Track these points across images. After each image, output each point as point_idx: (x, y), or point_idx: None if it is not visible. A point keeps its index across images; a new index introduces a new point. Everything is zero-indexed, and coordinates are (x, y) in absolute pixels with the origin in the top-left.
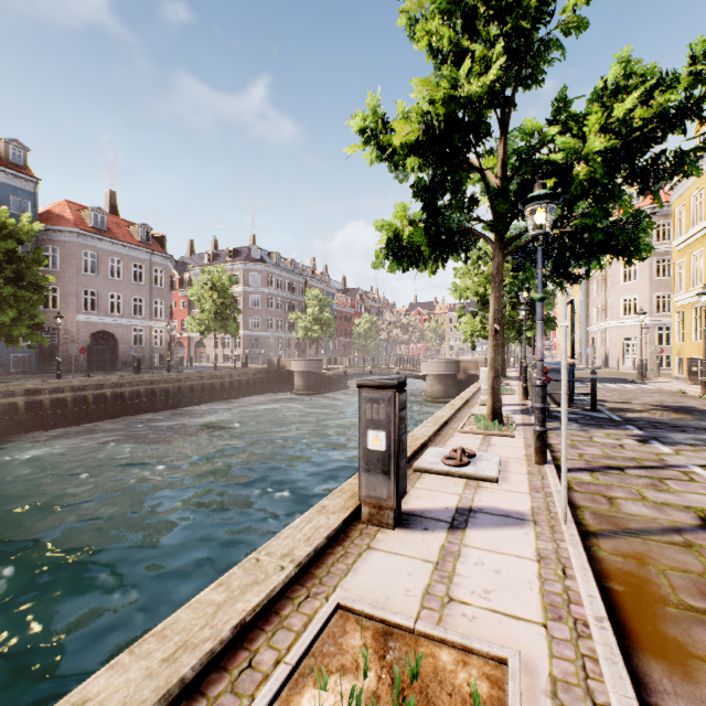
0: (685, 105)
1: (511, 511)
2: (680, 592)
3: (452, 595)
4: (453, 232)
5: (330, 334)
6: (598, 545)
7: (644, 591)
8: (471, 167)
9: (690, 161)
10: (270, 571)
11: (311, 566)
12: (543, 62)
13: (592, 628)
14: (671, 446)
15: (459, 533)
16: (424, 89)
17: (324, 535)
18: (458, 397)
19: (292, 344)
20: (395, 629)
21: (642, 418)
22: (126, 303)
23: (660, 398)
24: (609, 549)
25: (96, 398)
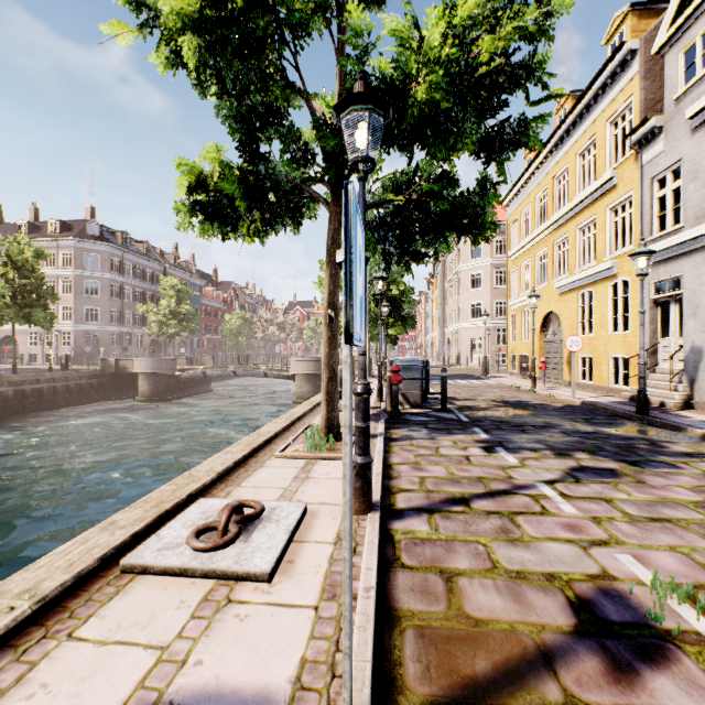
0: (530, 61)
1: (247, 698)
2: None
3: None
4: (283, 188)
5: (192, 330)
6: None
7: None
8: (290, 84)
9: (532, 132)
10: None
11: None
12: None
13: None
14: (516, 453)
15: None
16: None
17: None
18: (307, 402)
19: (147, 342)
20: None
21: (487, 417)
22: None
23: (500, 393)
24: None
25: None
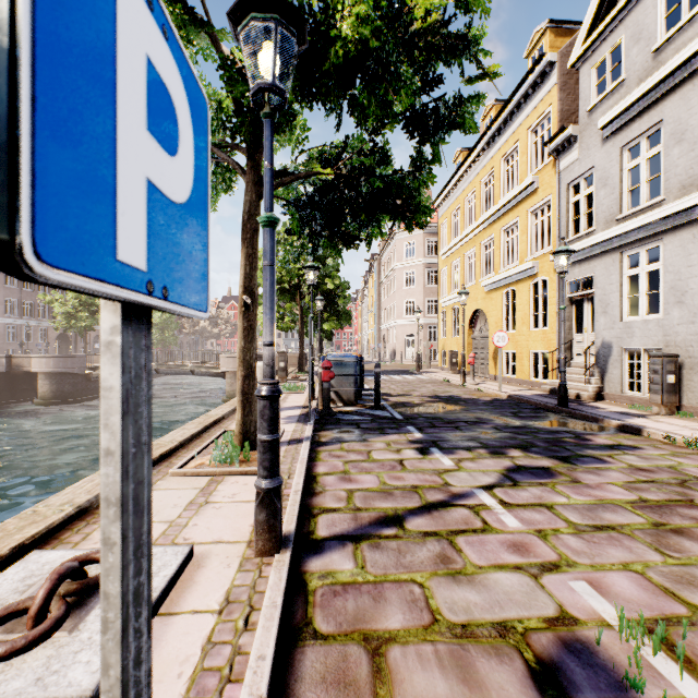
0: (466, 33)
1: None
2: None
3: None
4: None
5: None
6: None
7: None
8: (189, 11)
9: (467, 113)
10: None
11: None
12: None
13: None
14: (451, 454)
15: None
16: None
17: None
18: (229, 402)
19: (52, 336)
20: None
21: (421, 414)
22: None
23: (433, 388)
24: None
25: None
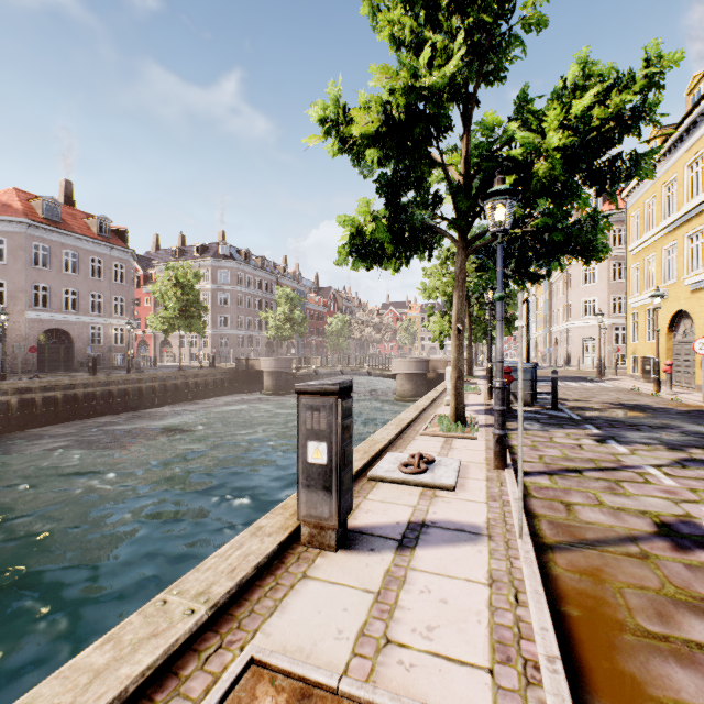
0: (640, 108)
1: (466, 524)
2: (637, 615)
3: (391, 635)
4: (417, 229)
5: (301, 333)
6: (554, 560)
7: (600, 616)
8: (433, 162)
9: (644, 164)
10: (176, 618)
11: (232, 604)
12: (505, 59)
13: (543, 672)
14: (627, 445)
15: (408, 553)
16: (383, 77)
17: (253, 564)
18: (424, 397)
19: (263, 343)
20: (316, 689)
21: (600, 417)
22: (82, 300)
23: (616, 396)
24: (565, 565)
25: (45, 401)
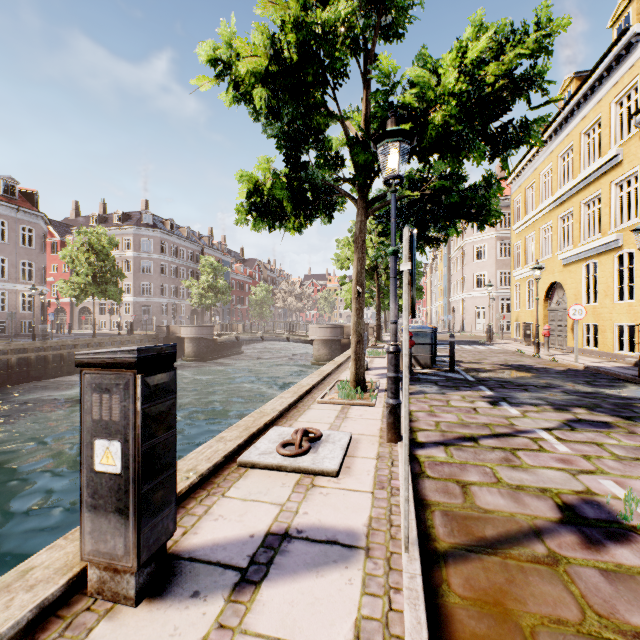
0: (530, 73)
1: (341, 530)
2: None
3: None
4: (319, 189)
5: (225, 301)
6: (448, 580)
7: None
8: (330, 112)
9: (533, 131)
10: None
11: None
12: (404, 16)
13: None
14: (518, 407)
15: (247, 597)
16: (269, 3)
17: None
18: (331, 362)
19: (188, 311)
20: None
21: (492, 378)
22: None
23: (504, 358)
24: (461, 588)
25: None
